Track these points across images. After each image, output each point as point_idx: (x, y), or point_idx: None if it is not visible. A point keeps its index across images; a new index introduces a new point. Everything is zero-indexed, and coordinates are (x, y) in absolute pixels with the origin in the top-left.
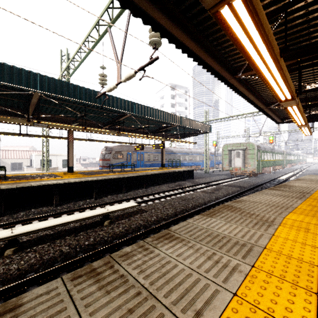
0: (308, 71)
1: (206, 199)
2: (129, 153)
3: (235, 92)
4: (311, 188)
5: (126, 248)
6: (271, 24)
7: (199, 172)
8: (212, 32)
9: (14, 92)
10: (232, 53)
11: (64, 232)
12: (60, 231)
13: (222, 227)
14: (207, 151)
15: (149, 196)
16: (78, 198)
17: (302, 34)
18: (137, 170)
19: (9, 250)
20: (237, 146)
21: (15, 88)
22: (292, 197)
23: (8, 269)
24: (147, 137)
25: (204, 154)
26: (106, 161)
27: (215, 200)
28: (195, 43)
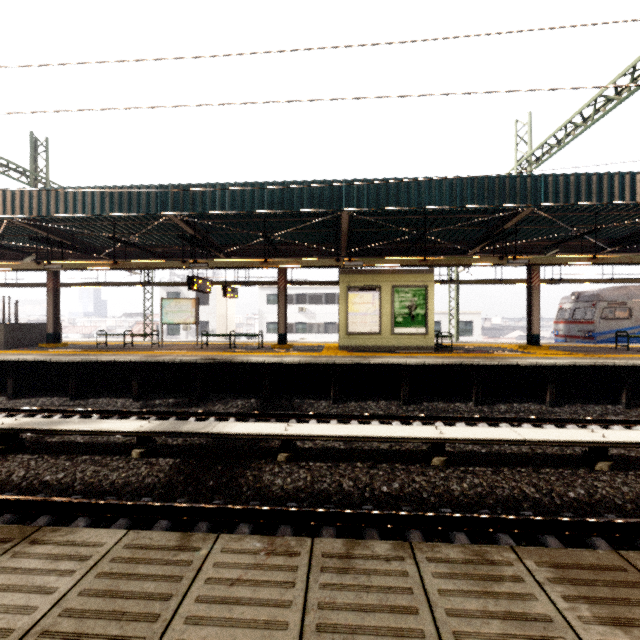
0: None
1: None
2: None
3: None
4: None
5: None
6: None
7: None
8: None
9: (483, 216)
10: None
11: None
12: None
13: None
14: None
15: None
16: (581, 397)
17: None
18: None
19: (602, 463)
20: None
21: (487, 209)
22: None
23: (637, 494)
24: None
25: None
26: (578, 324)
27: None
28: None
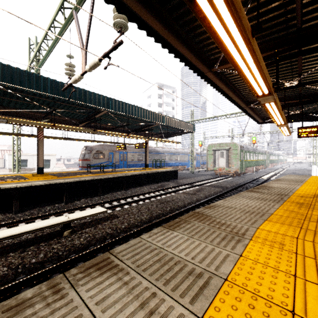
0: (286, 67)
1: (187, 201)
2: (111, 153)
3: (214, 87)
4: (289, 189)
5: (29, 290)
6: (246, 6)
7: (185, 172)
8: (182, 13)
9: None
10: (207, 42)
11: (10, 247)
12: (6, 246)
13: (181, 246)
14: (193, 151)
15: (127, 199)
16: (45, 202)
17: (279, 21)
18: (119, 170)
19: None
20: (221, 146)
21: None
22: (269, 200)
23: None
24: (128, 136)
25: (189, 154)
26: (85, 161)
27: (195, 202)
28: (161, 24)
